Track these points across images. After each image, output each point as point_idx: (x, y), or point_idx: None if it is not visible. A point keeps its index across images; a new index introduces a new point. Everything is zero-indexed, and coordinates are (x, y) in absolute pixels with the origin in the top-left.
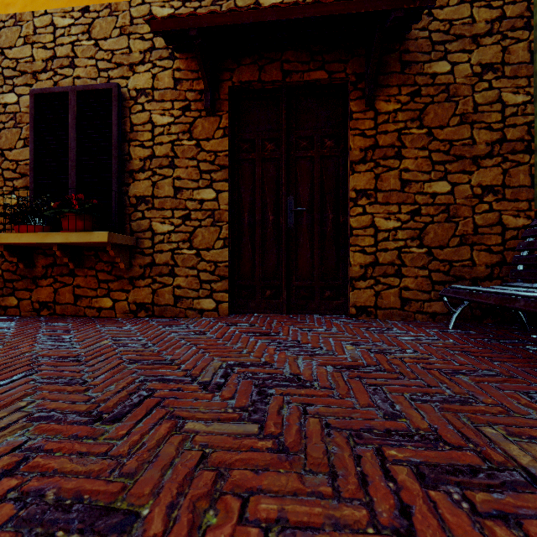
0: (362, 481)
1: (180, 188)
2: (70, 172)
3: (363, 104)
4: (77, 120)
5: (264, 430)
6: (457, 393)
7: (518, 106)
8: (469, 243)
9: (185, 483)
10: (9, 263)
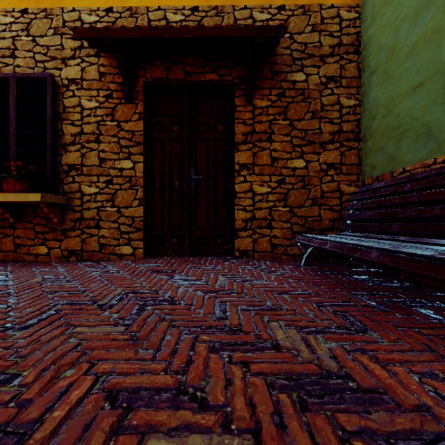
0: (174, 352)
1: (104, 159)
2: (11, 143)
3: (244, 100)
4: (17, 101)
5: (129, 329)
6: (273, 305)
7: (351, 108)
8: (318, 204)
9: (59, 359)
10: None
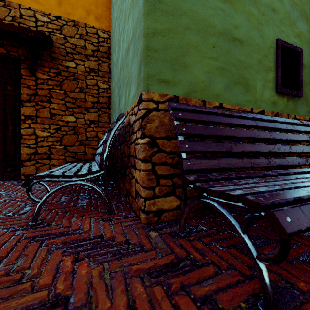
0: None
1: None
2: None
3: (29, 72)
4: None
5: None
6: None
7: (105, 89)
8: (84, 144)
9: None
10: None
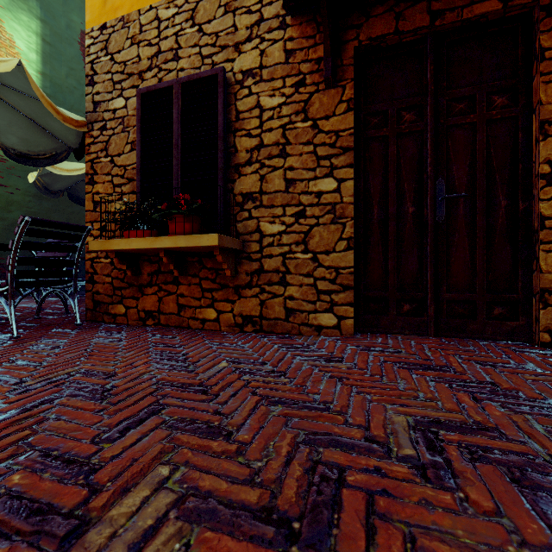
0: None
1: (293, 180)
2: (175, 172)
3: None
4: (182, 115)
5: None
6: None
7: None
8: None
9: None
10: (118, 271)
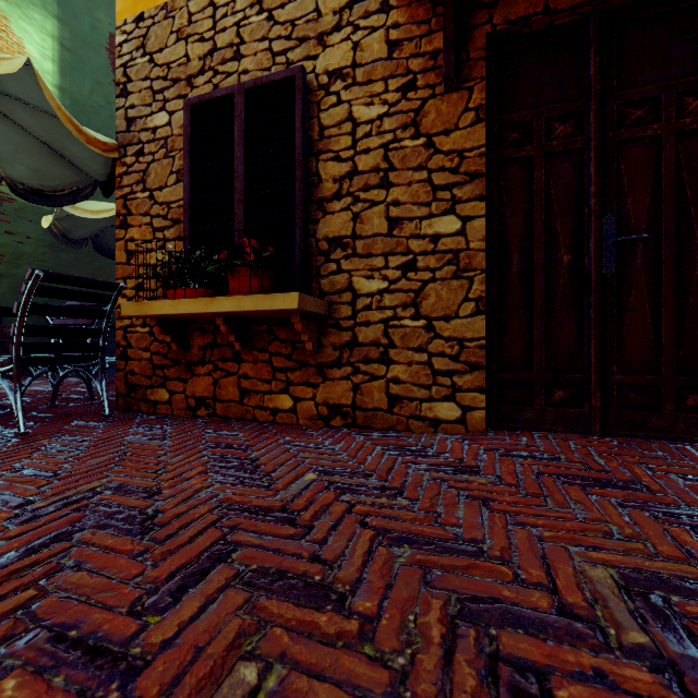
0: None
1: (399, 219)
2: (237, 209)
3: None
4: (245, 132)
5: None
6: None
7: None
8: None
9: None
10: (159, 343)
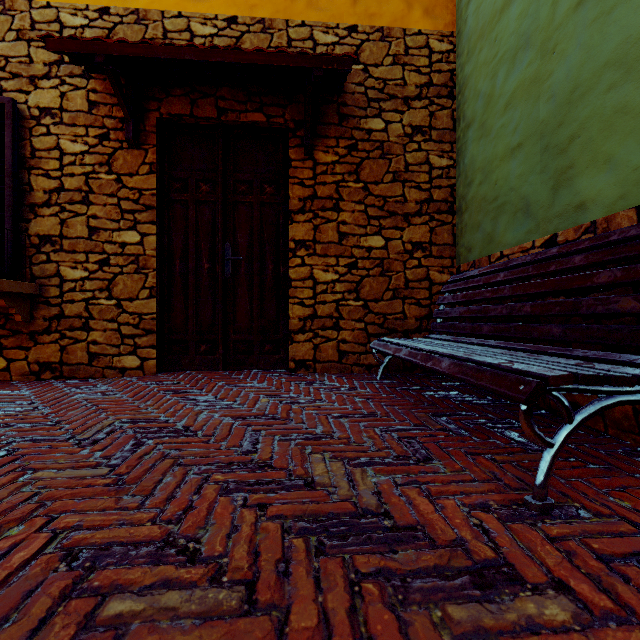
0: (171, 497)
1: (97, 228)
2: None
3: (302, 152)
4: None
5: (114, 471)
6: (324, 432)
7: (443, 170)
8: (401, 297)
9: (3, 514)
10: None
